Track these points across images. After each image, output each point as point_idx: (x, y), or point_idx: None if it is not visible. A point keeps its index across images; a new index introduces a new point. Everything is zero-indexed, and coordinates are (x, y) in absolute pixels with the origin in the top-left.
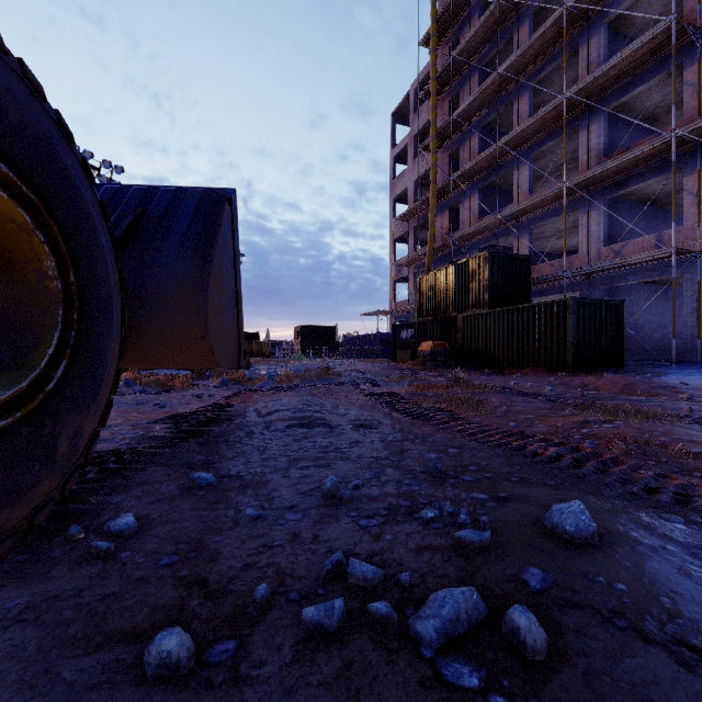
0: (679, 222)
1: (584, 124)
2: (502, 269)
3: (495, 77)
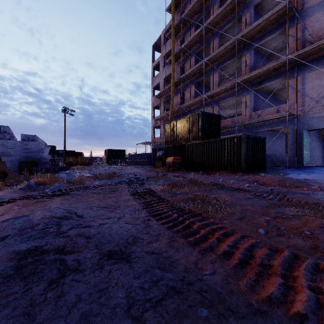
0: (281, 104)
1: (243, 53)
2: (208, 120)
3: (202, 28)
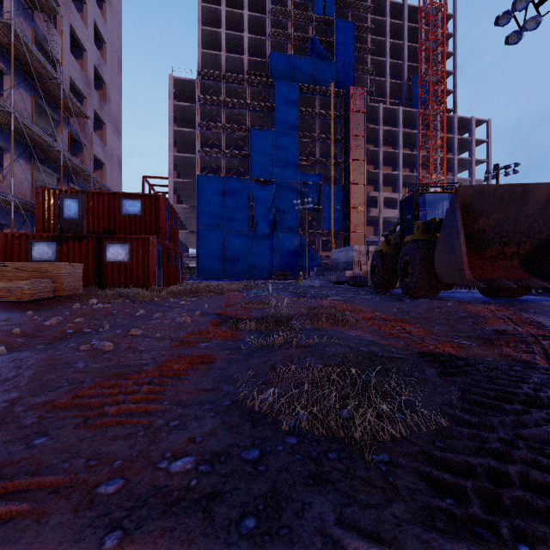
0: None
1: None
2: None
3: None
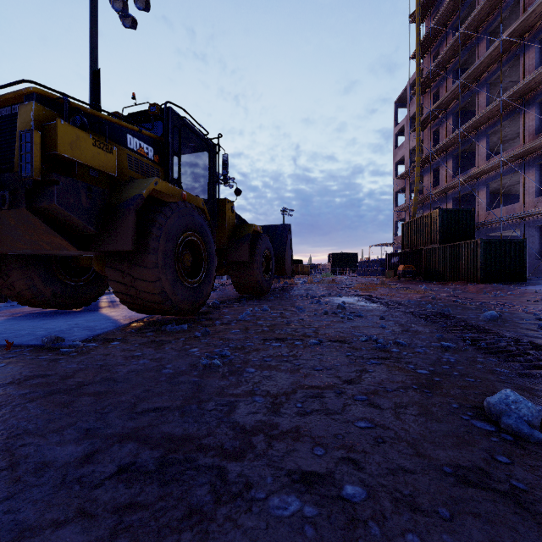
0: None
1: (522, 112)
2: (451, 219)
3: (458, 83)
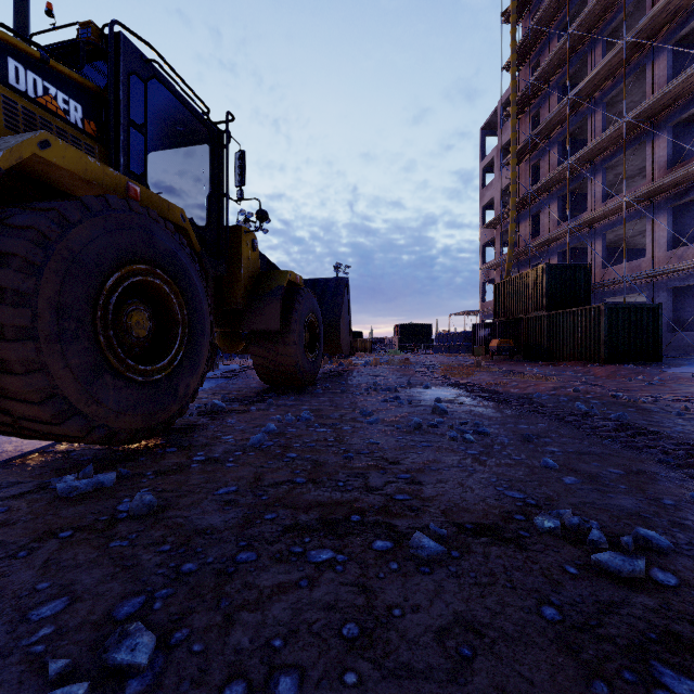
0: None
1: (650, 138)
2: (561, 277)
3: (566, 101)
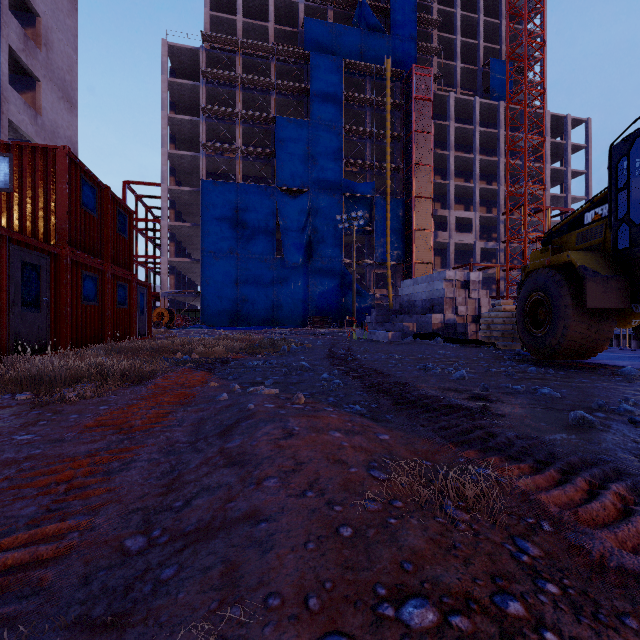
0: None
1: None
2: None
3: None
